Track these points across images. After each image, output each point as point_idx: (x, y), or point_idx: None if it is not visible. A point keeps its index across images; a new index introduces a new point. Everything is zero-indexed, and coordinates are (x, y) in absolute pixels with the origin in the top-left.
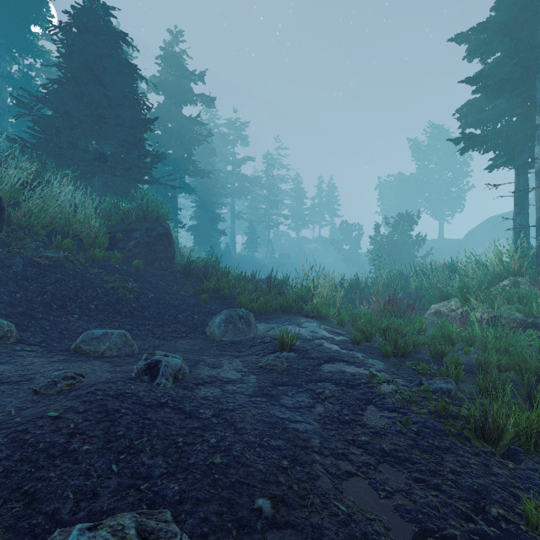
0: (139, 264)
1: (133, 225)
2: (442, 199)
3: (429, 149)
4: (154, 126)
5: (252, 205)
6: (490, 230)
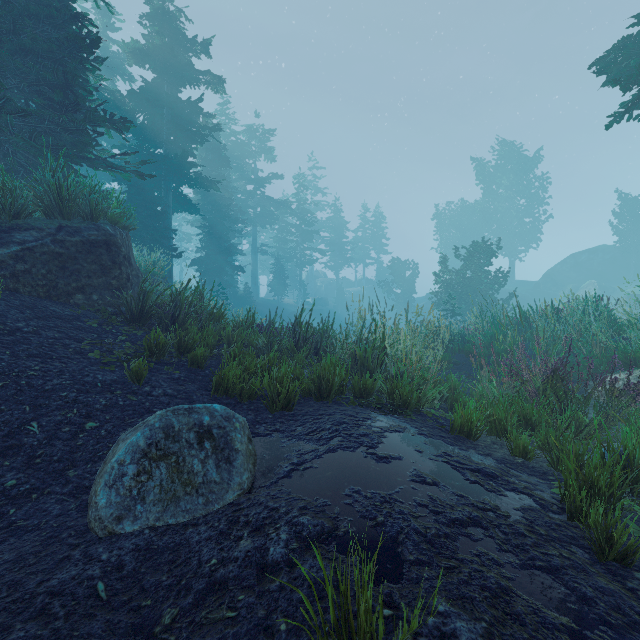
0: None
1: (29, 220)
2: (513, 232)
3: (497, 170)
4: (135, 109)
5: (280, 237)
6: (573, 270)
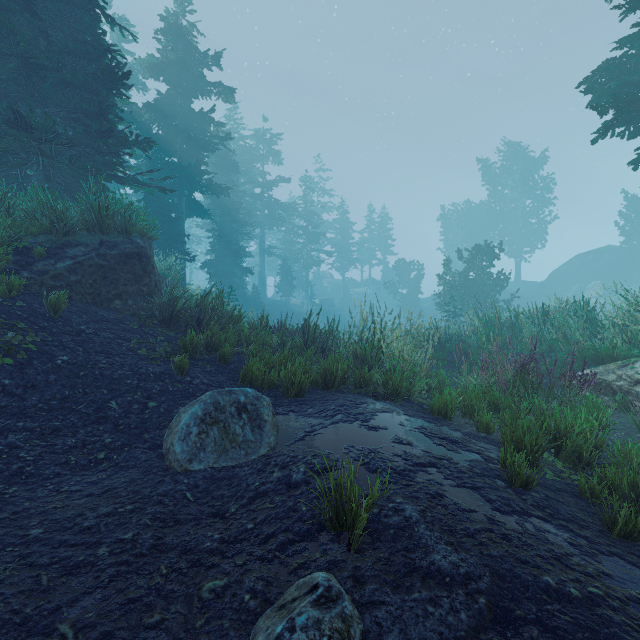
0: (60, 298)
1: (76, 237)
2: (519, 233)
3: (503, 172)
4: (151, 121)
5: (287, 238)
6: (578, 270)
